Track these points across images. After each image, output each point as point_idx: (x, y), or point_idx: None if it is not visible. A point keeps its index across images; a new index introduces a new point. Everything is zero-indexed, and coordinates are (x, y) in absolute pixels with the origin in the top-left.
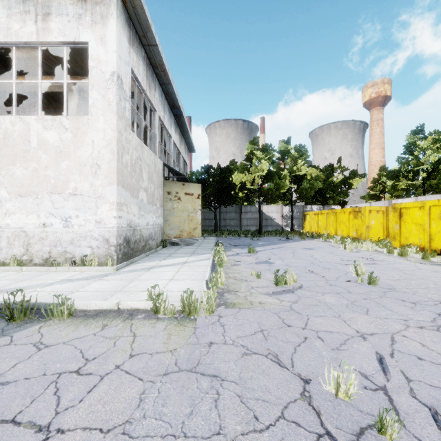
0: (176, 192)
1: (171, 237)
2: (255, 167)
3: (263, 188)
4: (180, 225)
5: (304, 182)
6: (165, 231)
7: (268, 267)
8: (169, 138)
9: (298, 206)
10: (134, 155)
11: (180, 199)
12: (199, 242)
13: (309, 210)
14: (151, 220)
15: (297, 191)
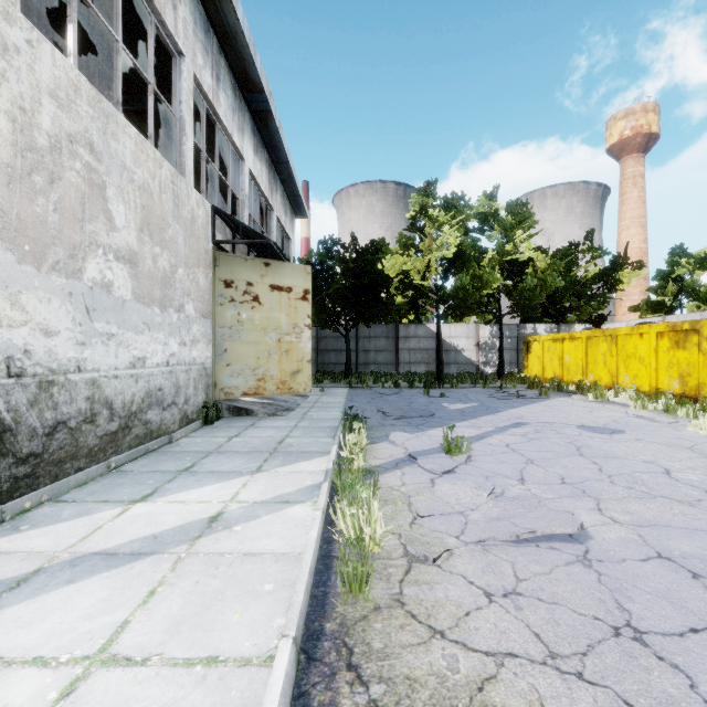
0: (248, 283)
1: (234, 394)
2: (430, 241)
3: (445, 287)
4: (259, 365)
5: (525, 276)
6: (217, 380)
7: (601, 590)
8: (239, 162)
9: (508, 325)
10: (49, 117)
11: (259, 300)
12: (307, 405)
13: (531, 333)
14: (160, 352)
15: (511, 294)
